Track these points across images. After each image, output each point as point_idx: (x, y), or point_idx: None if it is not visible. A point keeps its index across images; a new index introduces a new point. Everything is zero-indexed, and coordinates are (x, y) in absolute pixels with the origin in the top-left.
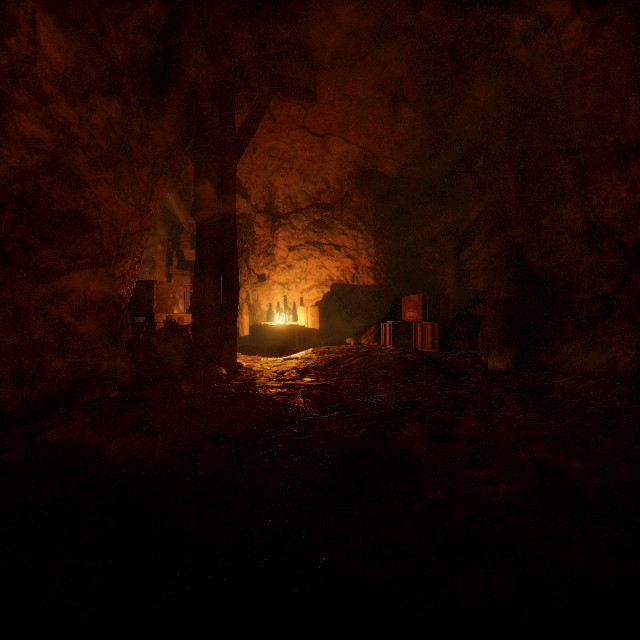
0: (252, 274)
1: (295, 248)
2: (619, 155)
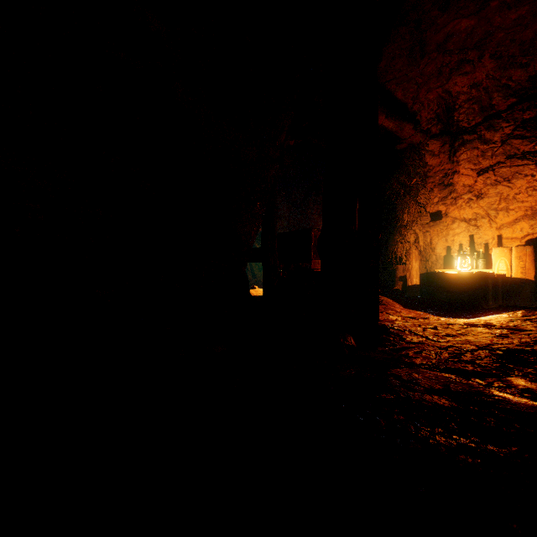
0: (422, 213)
1: (487, 169)
2: None
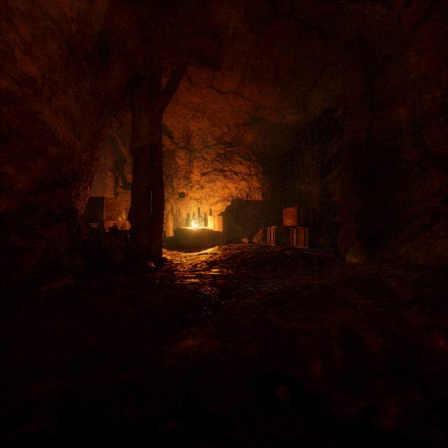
0: (175, 192)
1: (206, 174)
2: (445, 105)
